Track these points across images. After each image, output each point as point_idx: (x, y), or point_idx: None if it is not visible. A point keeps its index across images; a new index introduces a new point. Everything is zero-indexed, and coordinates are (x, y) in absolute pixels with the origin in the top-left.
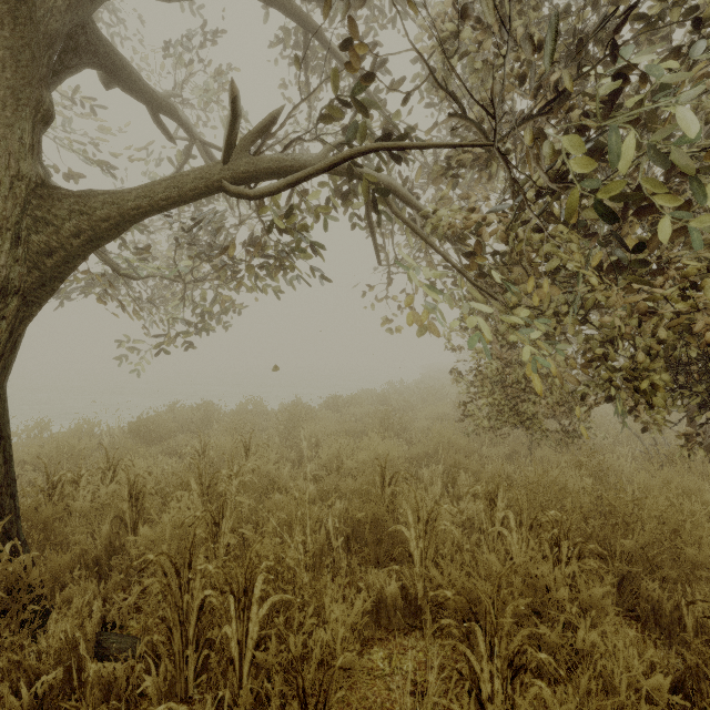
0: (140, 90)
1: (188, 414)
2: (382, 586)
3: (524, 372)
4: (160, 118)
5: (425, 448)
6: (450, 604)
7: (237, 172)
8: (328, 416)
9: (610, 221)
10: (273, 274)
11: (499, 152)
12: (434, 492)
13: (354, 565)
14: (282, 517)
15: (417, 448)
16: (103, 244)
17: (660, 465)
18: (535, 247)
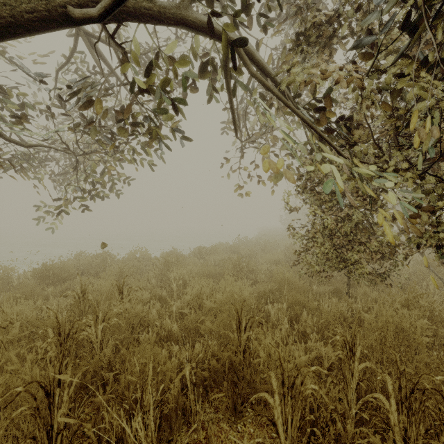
0: None
1: (88, 261)
2: None
3: (349, 226)
4: None
5: (269, 287)
6: None
7: (84, 2)
8: (195, 262)
9: None
10: (148, 149)
11: None
12: (283, 330)
13: (210, 433)
14: (135, 372)
15: (263, 288)
16: None
17: None
18: (381, 106)
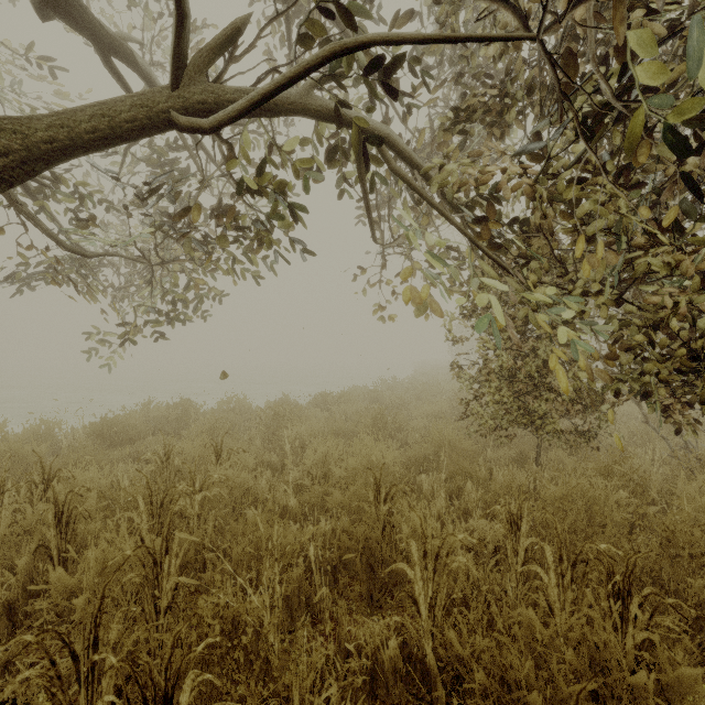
0: (81, 19)
1: (162, 413)
2: (377, 646)
3: (535, 365)
4: (111, 61)
5: (423, 451)
6: (476, 688)
7: (190, 103)
8: (317, 415)
9: (685, 156)
10: (252, 255)
11: (542, 52)
12: (437, 506)
13: (341, 613)
14: (249, 547)
15: (415, 451)
16: (4, 189)
17: (690, 470)
18: (562, 211)
